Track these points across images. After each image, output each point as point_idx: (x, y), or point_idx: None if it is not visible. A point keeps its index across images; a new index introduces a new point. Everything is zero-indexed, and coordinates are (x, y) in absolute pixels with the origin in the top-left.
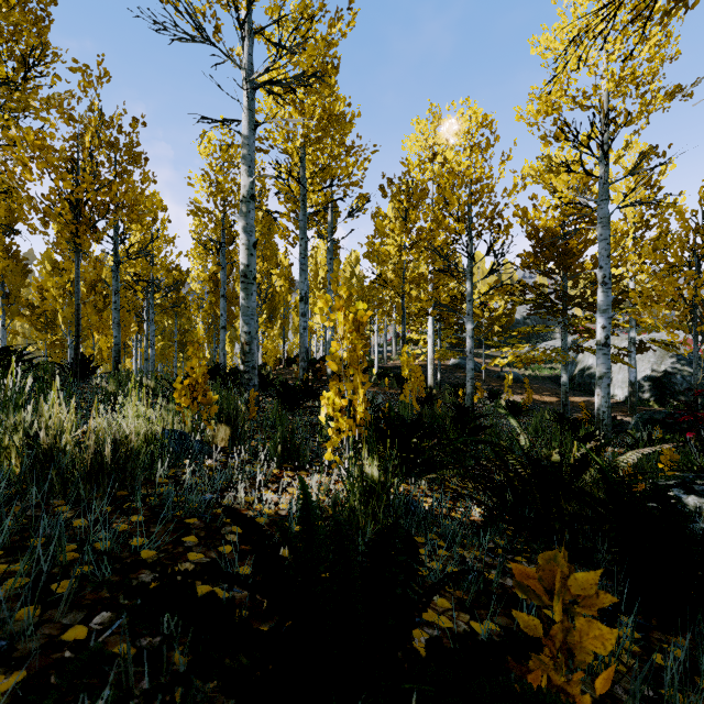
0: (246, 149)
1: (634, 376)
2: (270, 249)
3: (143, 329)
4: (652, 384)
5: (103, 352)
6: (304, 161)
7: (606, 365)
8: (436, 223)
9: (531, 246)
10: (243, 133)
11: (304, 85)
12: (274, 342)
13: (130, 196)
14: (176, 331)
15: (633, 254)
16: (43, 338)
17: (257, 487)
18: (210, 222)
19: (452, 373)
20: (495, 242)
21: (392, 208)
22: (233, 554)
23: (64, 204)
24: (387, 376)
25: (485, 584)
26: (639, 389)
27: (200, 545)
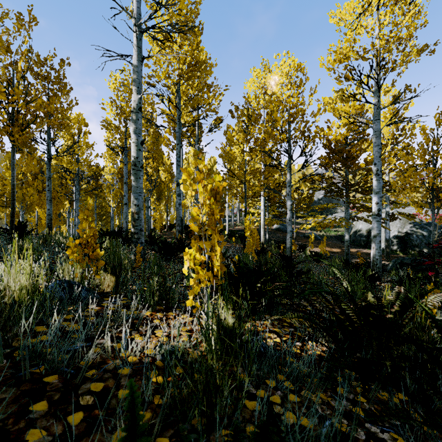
0: (136, 74)
1: (388, 236)
2: (157, 153)
3: (73, 205)
4: (399, 240)
5: (42, 220)
6: (179, 92)
7: (378, 228)
8: (267, 134)
9: (326, 152)
10: (133, 63)
11: (177, 31)
12: (160, 214)
13: (52, 107)
14: (96, 207)
15: (387, 159)
16: (4, 211)
17: (129, 331)
18: (116, 133)
19: (275, 234)
20: (306, 147)
21: (237, 125)
22: (82, 426)
23: (0, 110)
24: (234, 236)
25: (340, 440)
26: (390, 244)
27: (48, 414)
